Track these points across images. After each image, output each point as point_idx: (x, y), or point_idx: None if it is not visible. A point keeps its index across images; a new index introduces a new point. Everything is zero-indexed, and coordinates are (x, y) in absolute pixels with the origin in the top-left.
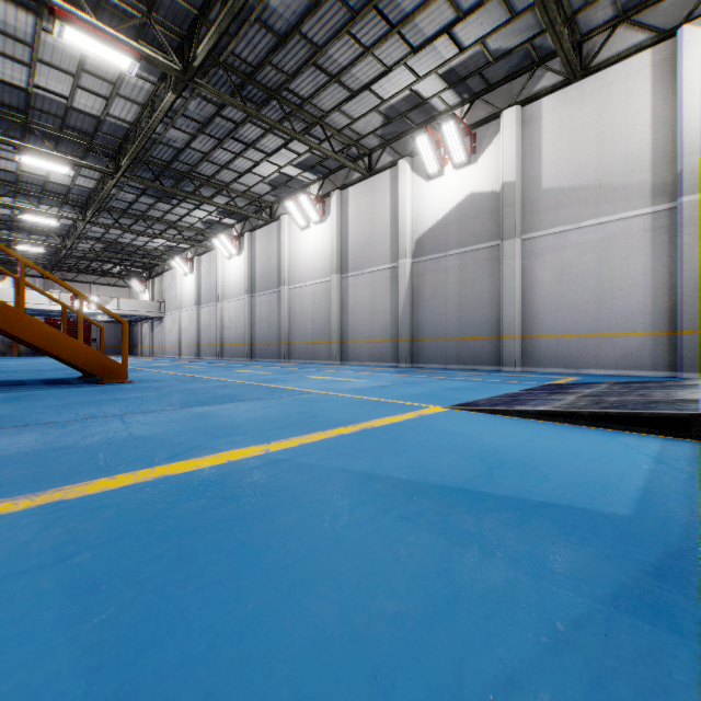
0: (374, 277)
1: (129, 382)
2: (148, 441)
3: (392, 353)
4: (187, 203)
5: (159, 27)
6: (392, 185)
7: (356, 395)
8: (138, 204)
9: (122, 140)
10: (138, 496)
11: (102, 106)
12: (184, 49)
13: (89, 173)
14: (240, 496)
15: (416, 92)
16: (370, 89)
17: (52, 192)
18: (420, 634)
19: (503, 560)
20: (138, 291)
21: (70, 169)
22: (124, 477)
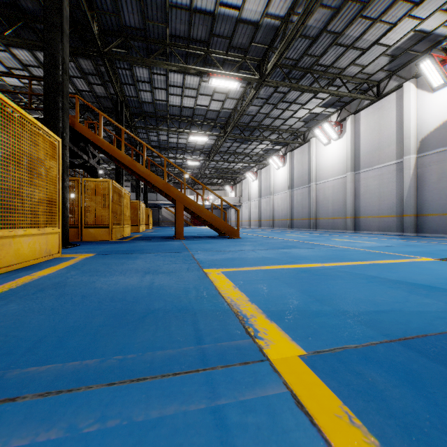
0: (381, 171)
1: (240, 238)
2: (272, 258)
3: (398, 225)
4: (255, 142)
5: (249, 61)
6: (398, 102)
7: (367, 250)
8: (232, 147)
9: (227, 118)
10: (283, 271)
11: (220, 105)
12: (260, 66)
13: (212, 137)
14: (319, 275)
15: (420, 30)
16: (378, 43)
17: (197, 149)
18: (391, 303)
19: (433, 300)
20: (228, 192)
21: (207, 138)
22: (274, 266)
